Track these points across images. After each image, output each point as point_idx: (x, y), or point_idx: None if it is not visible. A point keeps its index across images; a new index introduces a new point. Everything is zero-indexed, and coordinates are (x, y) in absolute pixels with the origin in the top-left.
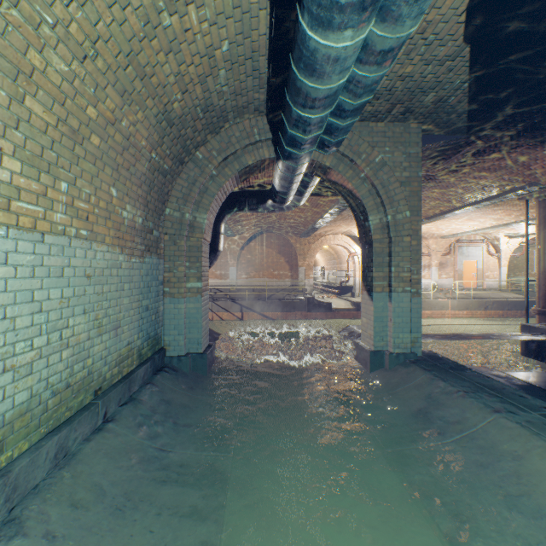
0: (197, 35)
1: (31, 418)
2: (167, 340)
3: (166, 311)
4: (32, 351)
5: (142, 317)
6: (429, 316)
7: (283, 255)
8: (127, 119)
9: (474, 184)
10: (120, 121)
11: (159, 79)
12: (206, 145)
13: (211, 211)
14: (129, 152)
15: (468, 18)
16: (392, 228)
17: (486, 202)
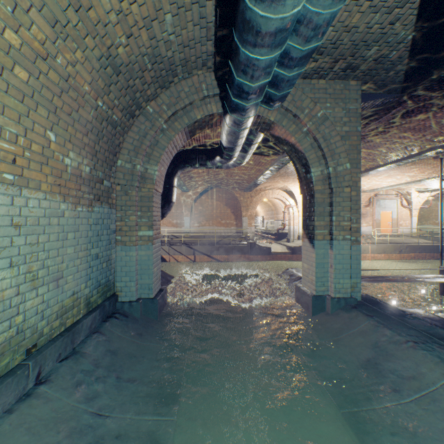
0: None
1: None
2: (119, 286)
3: (118, 259)
4: None
5: (90, 266)
6: None
7: (229, 207)
8: (63, 57)
9: (398, 143)
10: (54, 57)
11: (98, 15)
12: (156, 99)
13: (161, 163)
14: (69, 95)
15: None
16: (333, 179)
17: (407, 160)
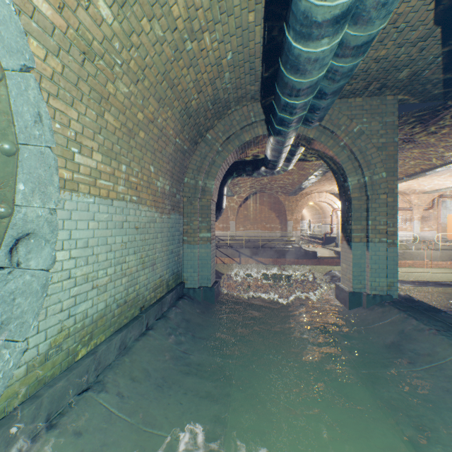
0: (209, 52)
1: (106, 320)
2: (185, 276)
3: (185, 254)
4: (107, 277)
5: (168, 258)
6: (411, 266)
7: (274, 211)
8: (161, 117)
9: None
10: (157, 119)
11: (183, 86)
12: (213, 128)
13: (217, 178)
14: (161, 140)
15: (437, 5)
16: (369, 187)
17: None
